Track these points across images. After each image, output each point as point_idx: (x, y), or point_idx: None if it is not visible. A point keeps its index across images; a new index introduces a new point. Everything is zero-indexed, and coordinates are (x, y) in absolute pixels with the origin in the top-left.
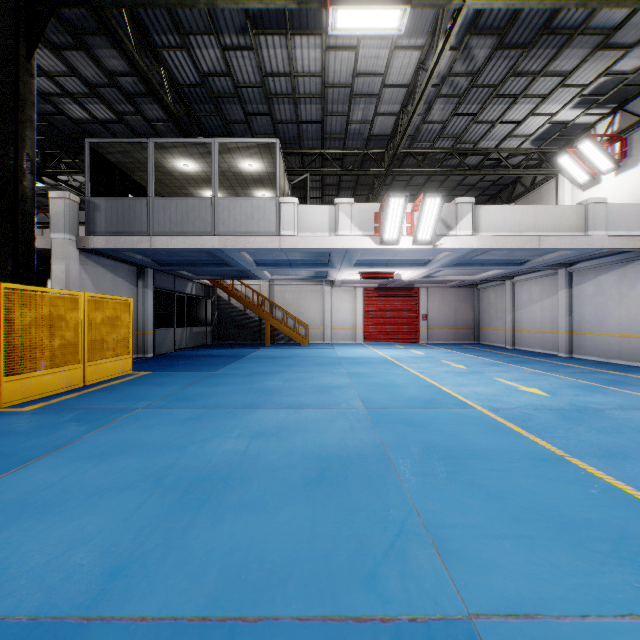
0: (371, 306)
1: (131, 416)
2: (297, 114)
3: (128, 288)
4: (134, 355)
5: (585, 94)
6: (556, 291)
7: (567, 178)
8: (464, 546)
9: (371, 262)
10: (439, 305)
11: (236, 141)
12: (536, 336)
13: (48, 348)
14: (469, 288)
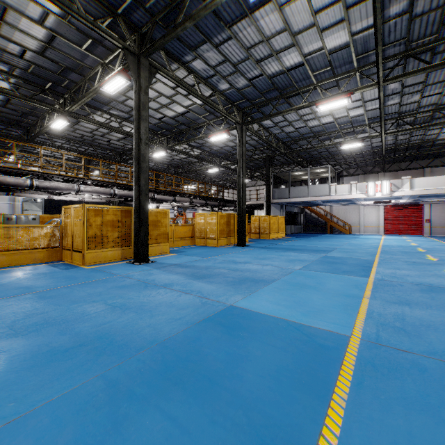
0: (389, 215)
1: (295, 241)
2: (338, 149)
3: (278, 212)
4: None
5: None
6: None
7: None
8: (344, 247)
9: (373, 199)
10: (439, 214)
11: (315, 168)
12: None
13: (273, 228)
14: None
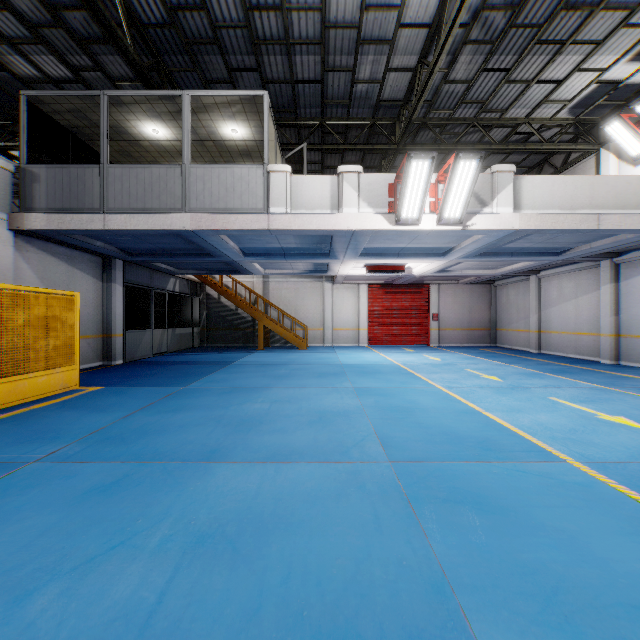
0: (376, 305)
1: (2, 482)
2: (291, 69)
3: (90, 282)
4: (98, 362)
5: None
6: (596, 286)
7: (612, 152)
8: None
9: (380, 251)
10: (451, 304)
11: (213, 93)
12: (569, 339)
13: None
14: (485, 285)
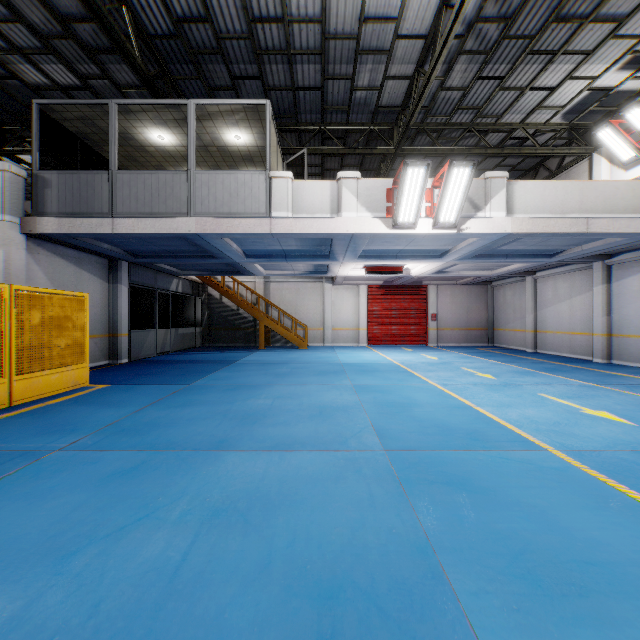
0: (375, 305)
1: (32, 467)
2: (292, 77)
3: (97, 283)
4: (105, 361)
5: (637, 50)
6: (589, 287)
7: (604, 157)
8: None
9: (379, 253)
10: (449, 304)
11: (217, 102)
12: (563, 338)
13: None
14: (482, 285)
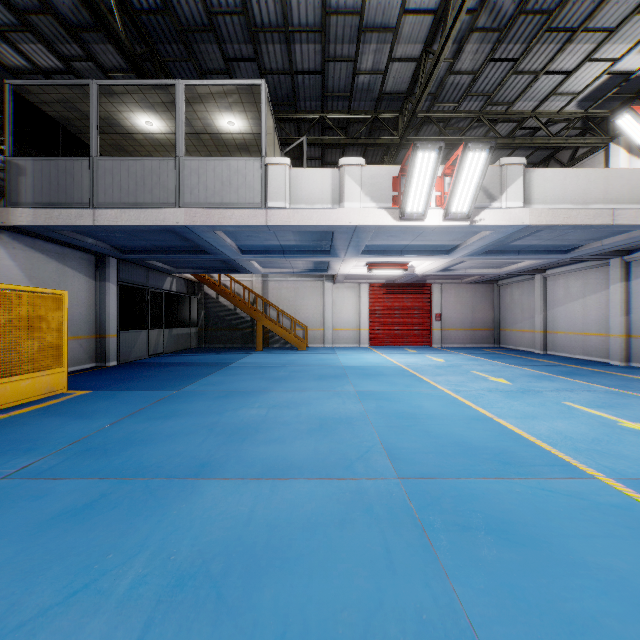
0: (377, 304)
1: None
2: (291, 59)
3: (82, 281)
4: (91, 364)
5: None
6: (604, 285)
7: (622, 147)
8: None
9: (383, 249)
10: (454, 303)
11: (208, 82)
12: (576, 339)
13: None
14: (488, 284)
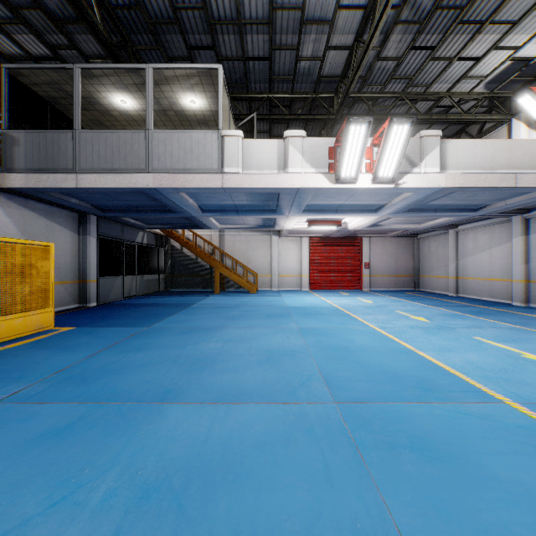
0: (316, 255)
1: None
2: (243, 48)
3: (67, 235)
4: (75, 304)
5: None
6: (507, 239)
7: (522, 122)
8: None
9: (321, 208)
10: (381, 254)
11: (173, 67)
12: (483, 284)
13: None
14: (409, 238)
